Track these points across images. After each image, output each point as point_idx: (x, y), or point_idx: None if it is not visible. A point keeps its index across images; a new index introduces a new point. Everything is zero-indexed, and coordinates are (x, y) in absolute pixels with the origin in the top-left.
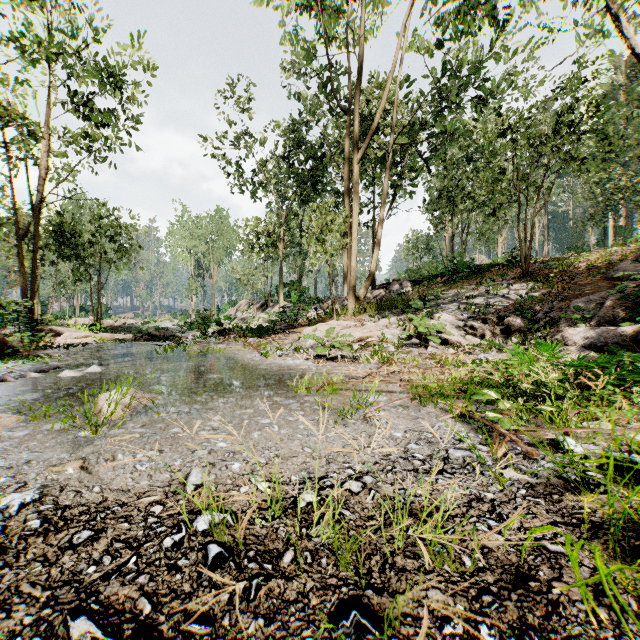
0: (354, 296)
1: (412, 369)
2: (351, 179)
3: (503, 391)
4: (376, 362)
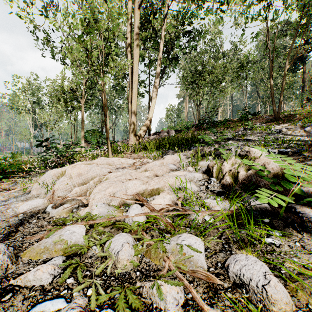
0: (135, 134)
1: None
2: None
3: None
4: None
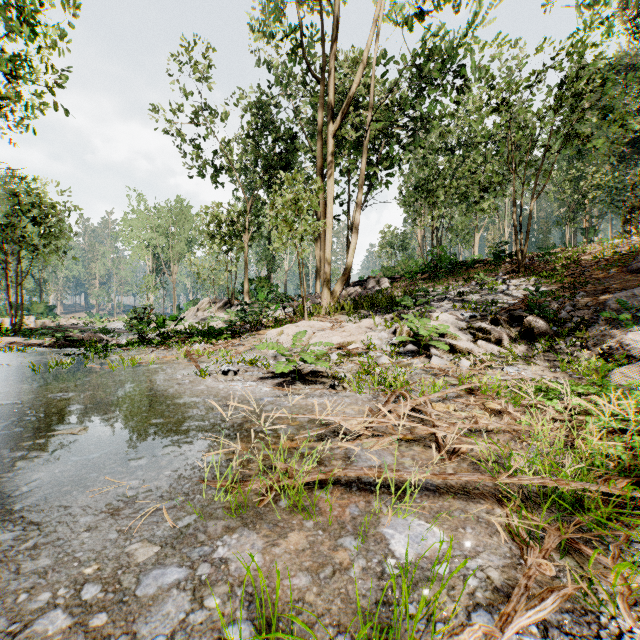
0: (329, 292)
1: (436, 404)
2: (324, 164)
3: None
4: (370, 386)
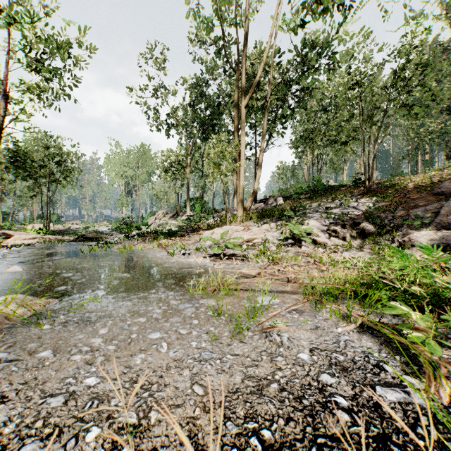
0: (242, 207)
1: (294, 267)
2: (239, 122)
3: (390, 293)
4: (263, 260)
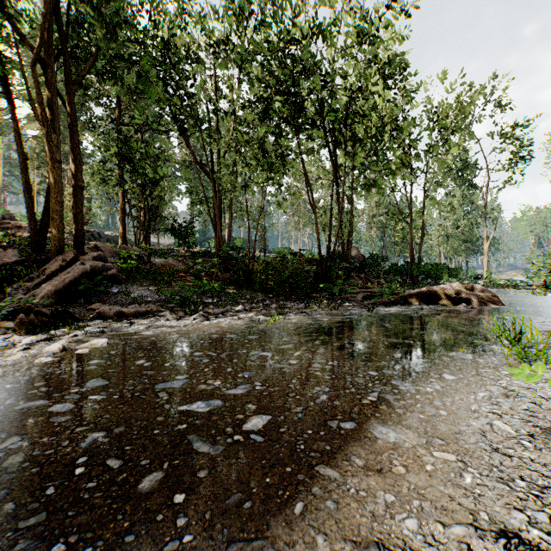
0: None
1: None
2: None
3: None
4: None
